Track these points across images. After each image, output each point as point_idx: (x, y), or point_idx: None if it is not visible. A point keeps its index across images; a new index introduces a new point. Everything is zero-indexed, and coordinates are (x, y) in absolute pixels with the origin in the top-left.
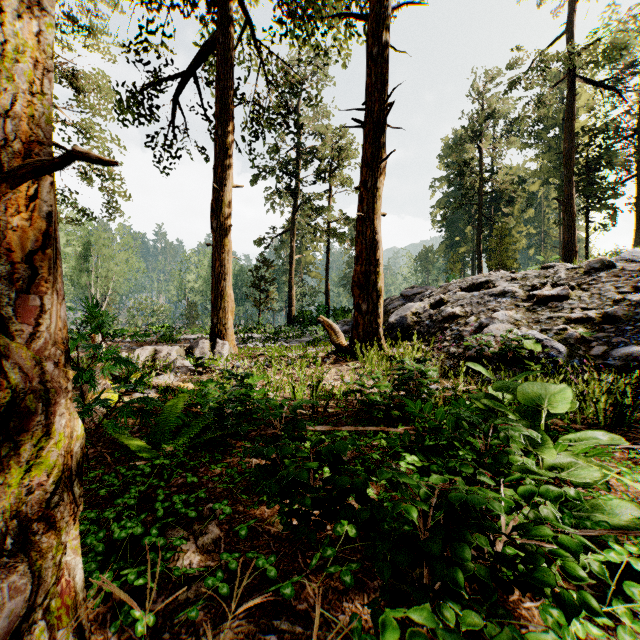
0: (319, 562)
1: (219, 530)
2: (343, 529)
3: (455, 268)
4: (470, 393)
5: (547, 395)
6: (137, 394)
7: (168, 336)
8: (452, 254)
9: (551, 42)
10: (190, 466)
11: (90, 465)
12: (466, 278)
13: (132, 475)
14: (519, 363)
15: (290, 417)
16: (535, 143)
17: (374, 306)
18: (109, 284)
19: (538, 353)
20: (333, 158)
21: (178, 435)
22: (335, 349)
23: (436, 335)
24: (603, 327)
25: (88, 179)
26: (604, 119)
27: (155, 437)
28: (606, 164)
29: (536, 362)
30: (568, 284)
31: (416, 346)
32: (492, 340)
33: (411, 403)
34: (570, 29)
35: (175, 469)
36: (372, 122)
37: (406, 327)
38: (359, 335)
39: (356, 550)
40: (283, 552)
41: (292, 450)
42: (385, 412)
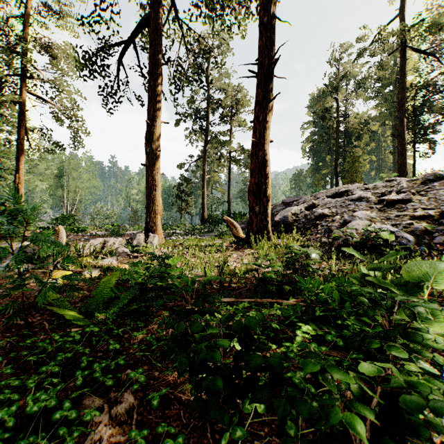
0: (228, 438)
1: (133, 398)
2: (252, 405)
3: (319, 184)
4: (343, 272)
5: (434, 273)
6: (85, 272)
7: (116, 231)
8: (317, 175)
9: (388, 23)
10: (116, 333)
11: (34, 331)
12: (330, 189)
13: (62, 342)
14: (377, 249)
15: (202, 290)
16: (376, 96)
17: (264, 208)
18: (76, 196)
19: (391, 242)
20: (233, 107)
21: (110, 305)
22: (235, 240)
23: (310, 229)
24: (441, 222)
25: (60, 121)
26: (425, 78)
27: (91, 307)
28: (428, 110)
29: (390, 248)
30: (409, 191)
31: (296, 237)
32: (354, 232)
33: (302, 280)
34: (402, 13)
35: (104, 335)
36: (263, 72)
37: (287, 224)
38: (253, 229)
39: (263, 422)
40: (193, 424)
41: (201, 327)
42: (277, 287)
